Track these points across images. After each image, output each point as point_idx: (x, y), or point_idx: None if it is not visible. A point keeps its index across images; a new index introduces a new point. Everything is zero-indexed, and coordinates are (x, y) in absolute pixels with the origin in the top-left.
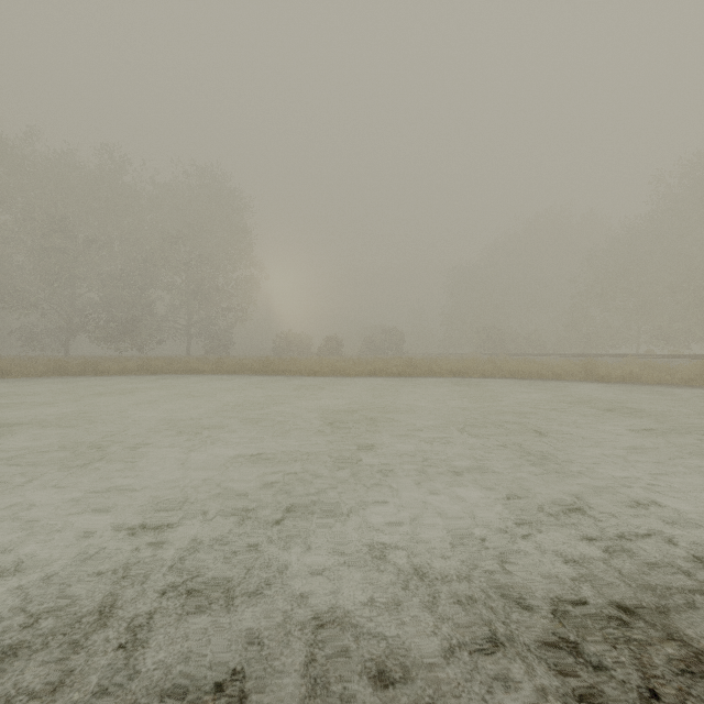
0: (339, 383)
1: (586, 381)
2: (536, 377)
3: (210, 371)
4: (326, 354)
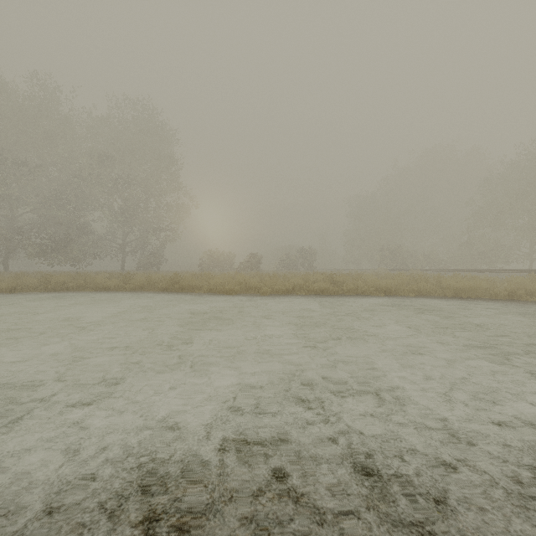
0: (251, 306)
1: None
2: (485, 297)
3: (115, 287)
4: (245, 270)
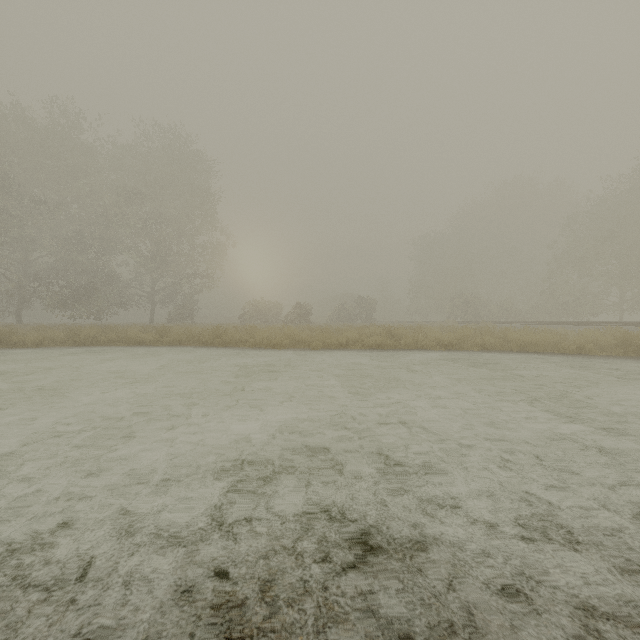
0: (301, 360)
1: (631, 357)
2: (553, 351)
3: (151, 342)
4: (293, 322)
